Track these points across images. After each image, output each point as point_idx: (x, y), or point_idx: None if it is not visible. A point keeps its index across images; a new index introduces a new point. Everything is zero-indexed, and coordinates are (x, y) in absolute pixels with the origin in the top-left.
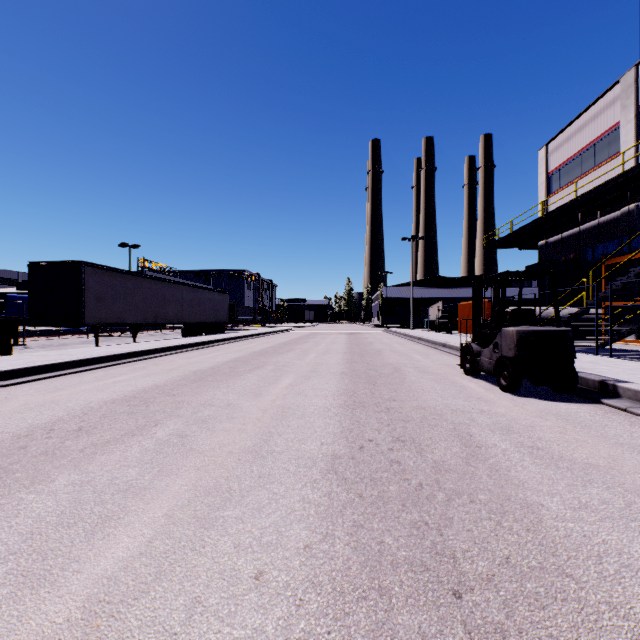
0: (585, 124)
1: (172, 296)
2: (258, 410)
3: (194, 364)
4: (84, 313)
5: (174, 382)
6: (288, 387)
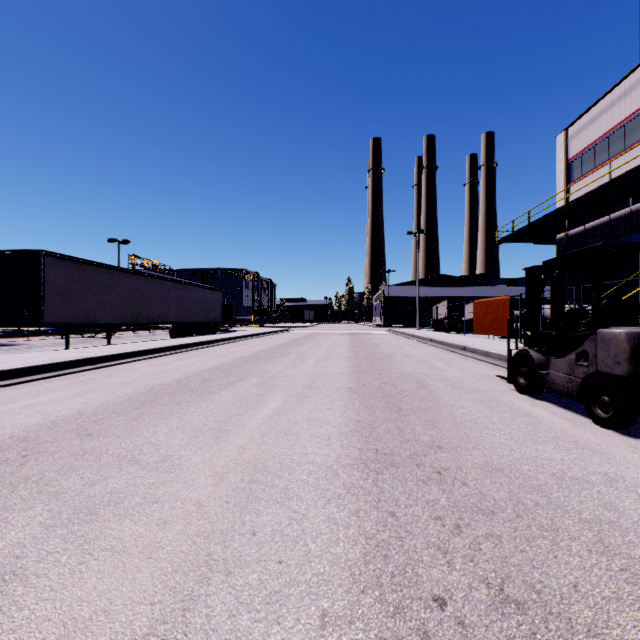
0: (613, 103)
1: (156, 293)
2: (208, 476)
3: (159, 375)
4: (43, 311)
5: (110, 406)
6: (272, 417)
